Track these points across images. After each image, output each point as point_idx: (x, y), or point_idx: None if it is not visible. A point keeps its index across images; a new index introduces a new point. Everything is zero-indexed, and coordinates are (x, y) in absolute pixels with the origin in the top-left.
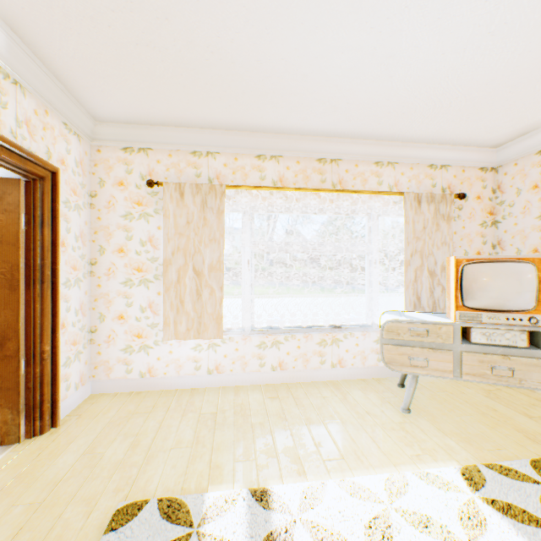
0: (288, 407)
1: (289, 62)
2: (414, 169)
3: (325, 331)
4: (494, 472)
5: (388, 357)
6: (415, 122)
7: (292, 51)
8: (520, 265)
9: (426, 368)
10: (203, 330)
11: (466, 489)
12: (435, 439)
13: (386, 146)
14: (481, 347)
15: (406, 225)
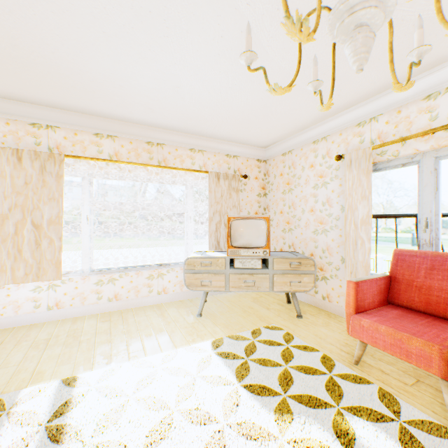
0: (116, 325)
1: (106, 75)
2: (217, 156)
3: (153, 269)
4: (231, 339)
5: (188, 282)
6: (211, 127)
7: (106, 69)
8: (259, 221)
9: (211, 286)
10: (42, 273)
11: (211, 350)
12: (209, 329)
13: (197, 139)
14: (240, 270)
15: (210, 193)
